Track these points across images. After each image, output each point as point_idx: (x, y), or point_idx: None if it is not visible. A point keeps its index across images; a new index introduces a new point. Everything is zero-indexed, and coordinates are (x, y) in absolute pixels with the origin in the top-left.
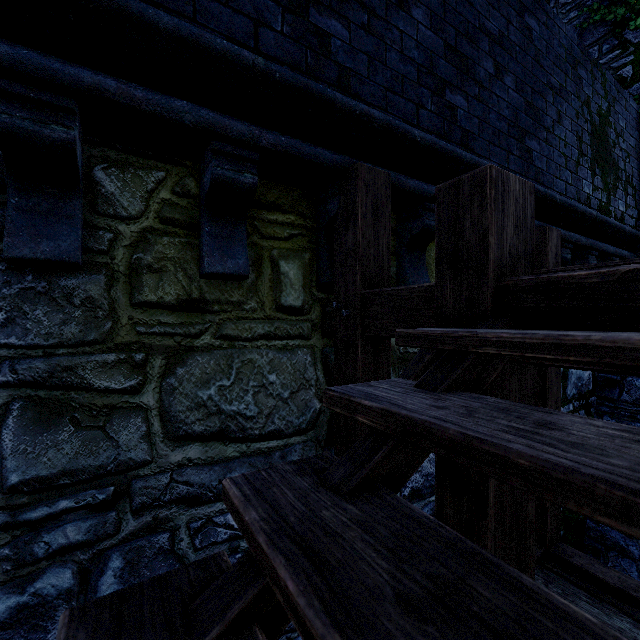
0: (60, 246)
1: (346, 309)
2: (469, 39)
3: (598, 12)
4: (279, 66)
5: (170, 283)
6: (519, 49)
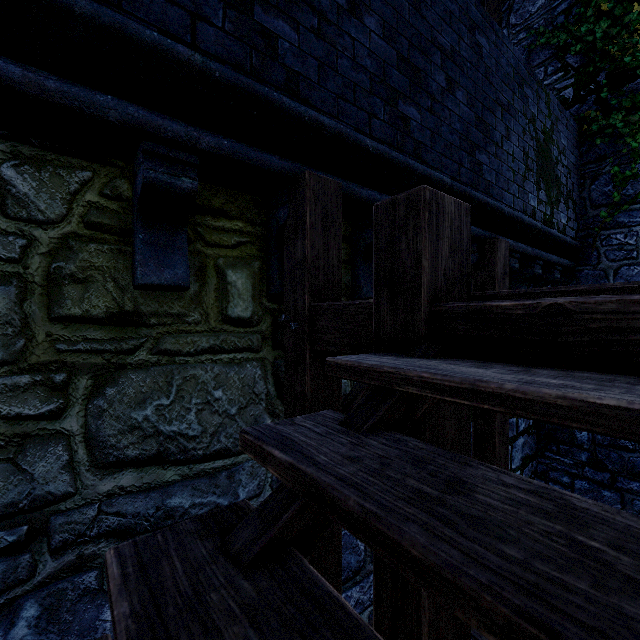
0: None
1: (295, 322)
2: (422, 52)
3: (544, 35)
4: (219, 65)
5: (98, 295)
6: (470, 65)
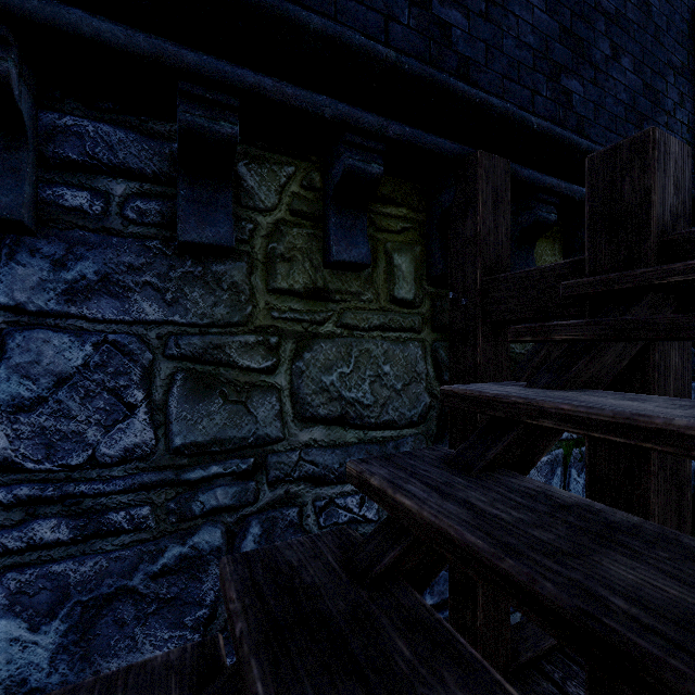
0: (219, 232)
1: (464, 298)
2: (584, 20)
3: None
4: (408, 58)
5: (299, 272)
6: (637, 27)
